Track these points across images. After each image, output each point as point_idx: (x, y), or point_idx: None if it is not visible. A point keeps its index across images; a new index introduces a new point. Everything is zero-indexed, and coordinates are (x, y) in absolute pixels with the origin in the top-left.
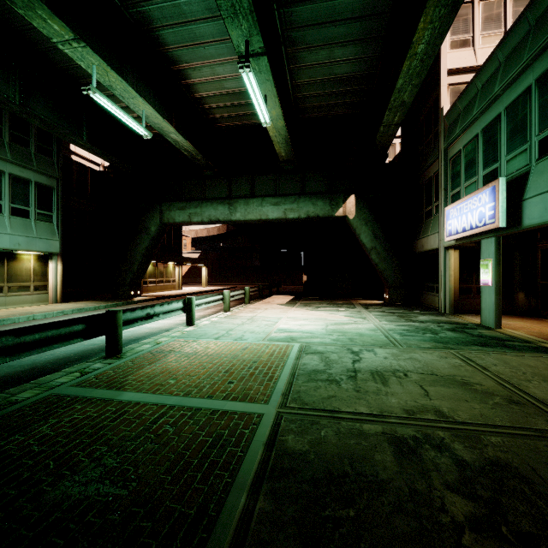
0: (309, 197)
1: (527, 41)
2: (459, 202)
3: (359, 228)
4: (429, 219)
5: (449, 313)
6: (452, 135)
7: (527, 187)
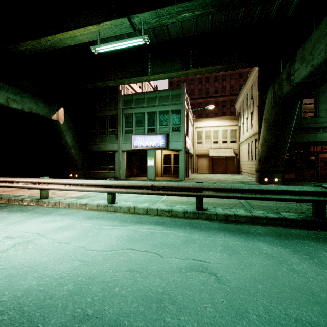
0: (32, 96)
1: (168, 98)
2: (144, 135)
3: (66, 131)
4: (104, 135)
5: (125, 178)
6: (129, 106)
7: (169, 138)
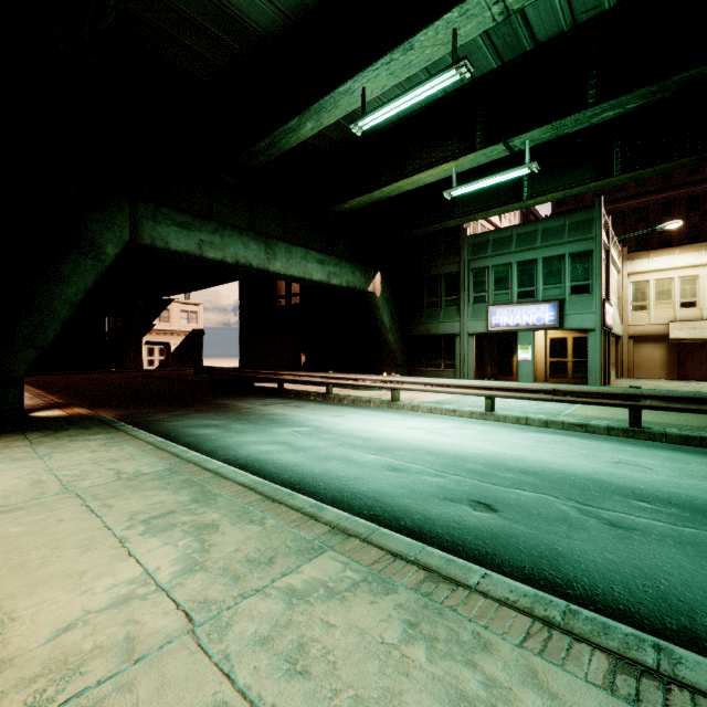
0: (350, 263)
1: (563, 230)
2: (511, 306)
3: (383, 307)
4: (435, 309)
5: None
6: (481, 254)
7: (566, 308)
